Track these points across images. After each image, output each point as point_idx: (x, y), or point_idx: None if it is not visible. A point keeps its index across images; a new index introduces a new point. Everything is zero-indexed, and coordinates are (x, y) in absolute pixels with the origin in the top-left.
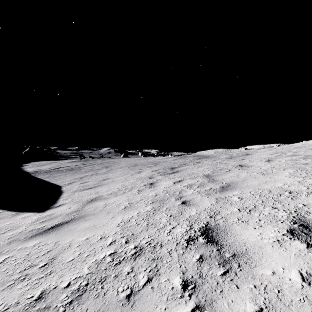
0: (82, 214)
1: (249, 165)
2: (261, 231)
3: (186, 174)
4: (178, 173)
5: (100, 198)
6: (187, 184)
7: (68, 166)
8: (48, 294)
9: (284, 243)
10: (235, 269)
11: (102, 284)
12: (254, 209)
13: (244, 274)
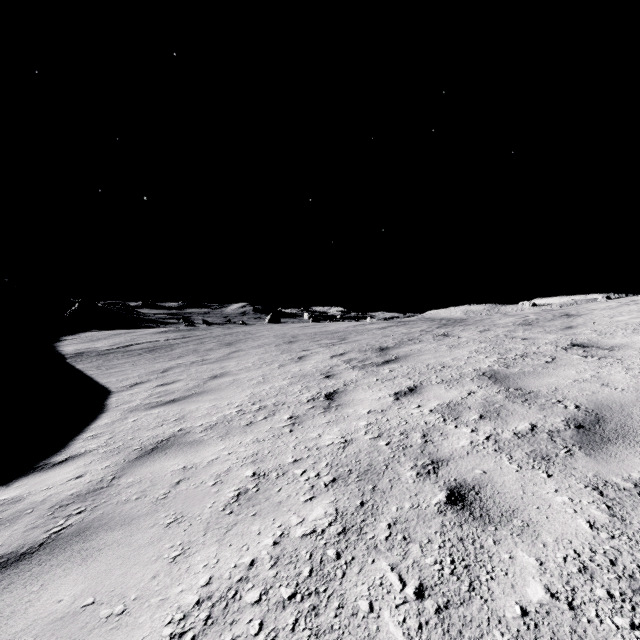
0: (94, 516)
1: (610, 344)
2: None
3: (426, 367)
4: (400, 365)
5: (181, 439)
6: (441, 403)
7: (150, 343)
8: None
9: None
10: None
11: None
12: None
13: None
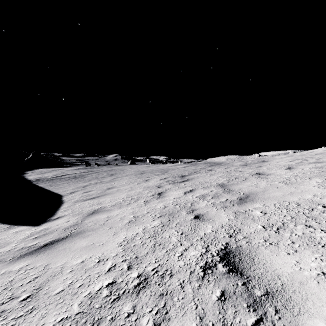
0: (81, 229)
1: (268, 173)
2: (297, 259)
3: (198, 183)
4: (188, 182)
5: (103, 209)
6: (200, 194)
7: (72, 174)
8: None
9: None
10: (272, 317)
11: None
12: (283, 228)
13: (285, 325)
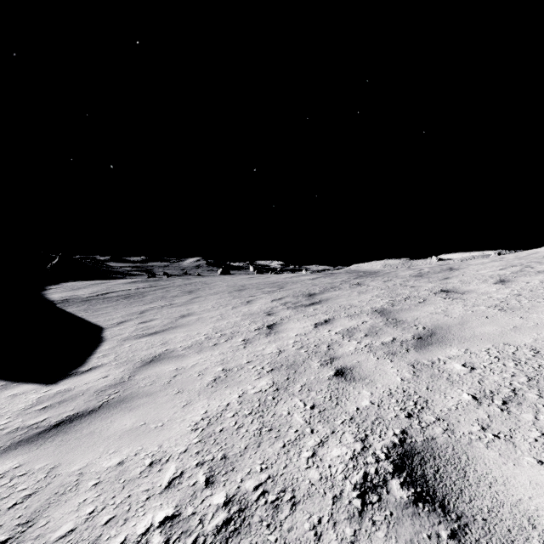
0: (126, 393)
1: (464, 290)
2: None
3: (339, 307)
4: (321, 305)
5: (169, 355)
6: (343, 329)
7: (124, 291)
8: None
9: None
10: None
11: None
12: (515, 400)
13: None
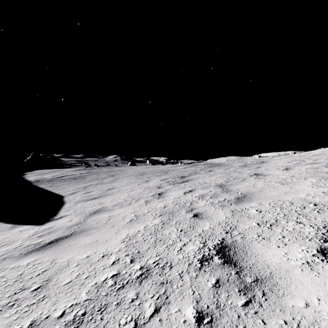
0: (84, 228)
1: (266, 174)
2: (286, 251)
3: (198, 183)
4: (188, 183)
5: (104, 209)
6: (199, 194)
7: (72, 175)
8: (39, 326)
9: (315, 266)
10: (259, 299)
11: (102, 315)
12: (275, 224)
13: (271, 305)
